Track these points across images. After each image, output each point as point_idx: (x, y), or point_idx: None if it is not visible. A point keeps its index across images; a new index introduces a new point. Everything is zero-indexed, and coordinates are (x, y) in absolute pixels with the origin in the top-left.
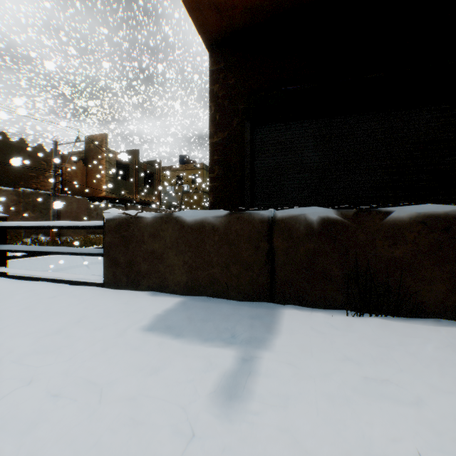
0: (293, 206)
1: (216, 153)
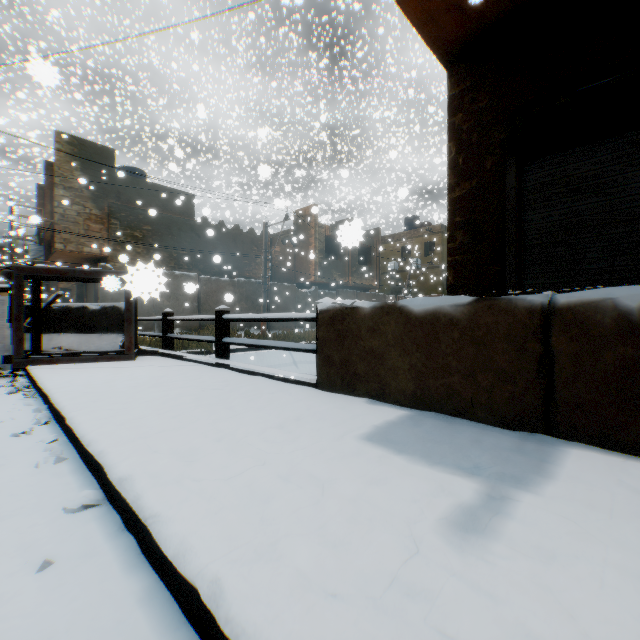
0: (599, 283)
1: (458, 213)
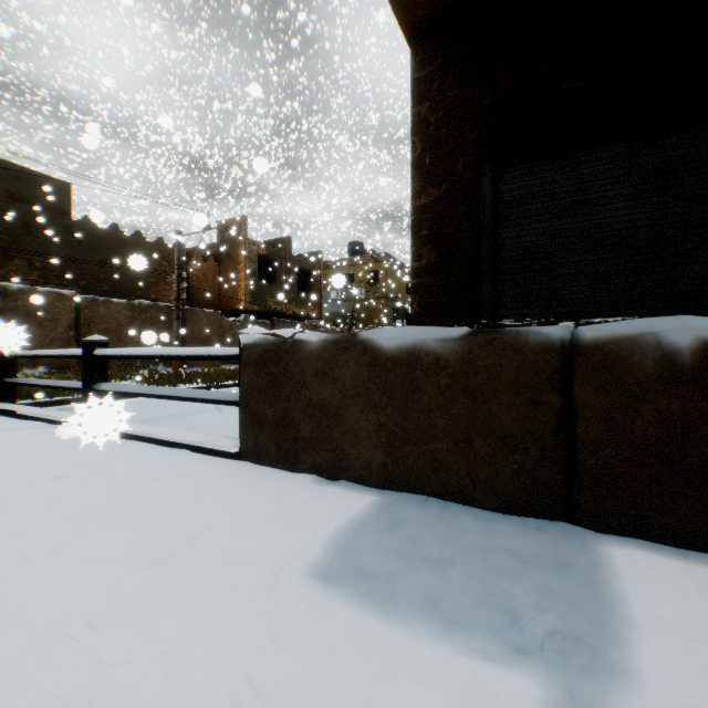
0: (579, 316)
1: (424, 225)
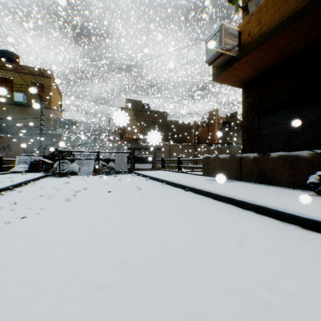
0: (276, 150)
1: (244, 129)
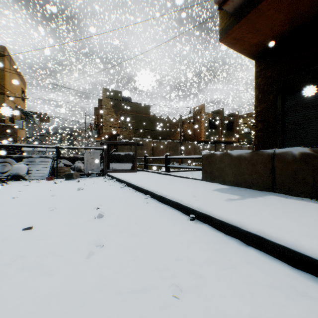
0: (314, 143)
1: (258, 116)
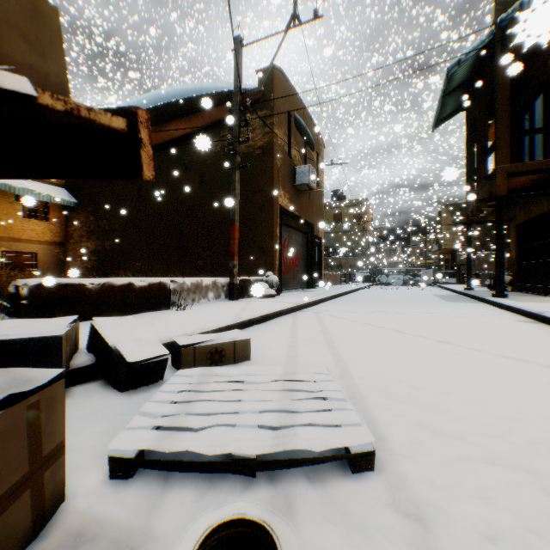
0: None
1: None
